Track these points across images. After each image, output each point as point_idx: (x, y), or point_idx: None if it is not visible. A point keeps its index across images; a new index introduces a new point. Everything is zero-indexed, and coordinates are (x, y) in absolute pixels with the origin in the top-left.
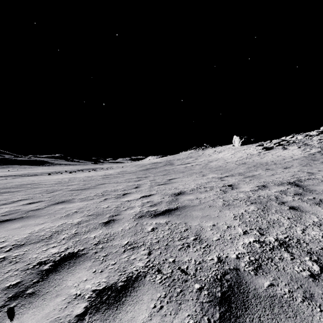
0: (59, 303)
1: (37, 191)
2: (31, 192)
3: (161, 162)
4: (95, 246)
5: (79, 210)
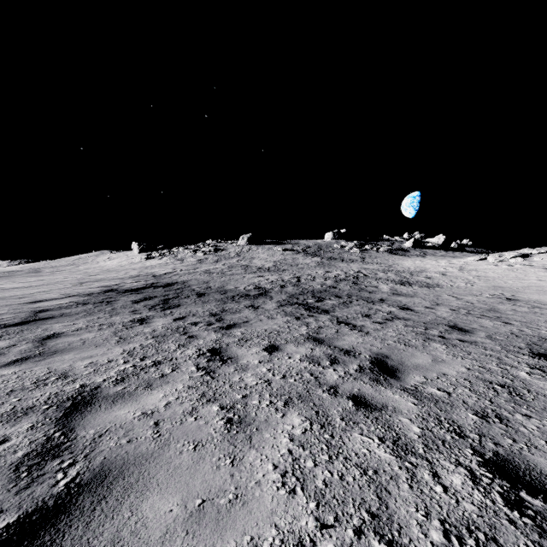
0: None
1: None
2: None
3: (21, 270)
4: None
5: None
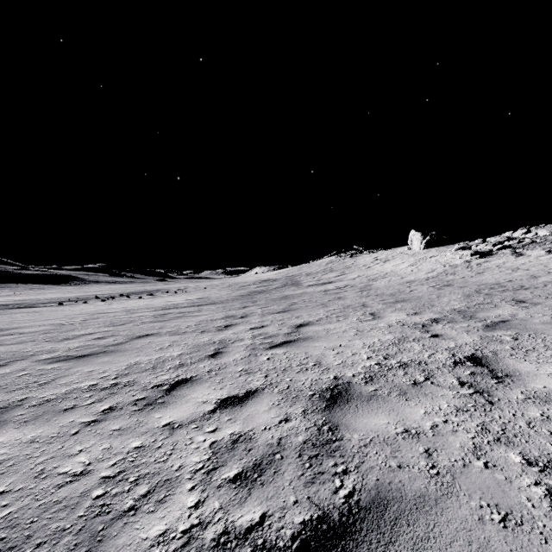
0: None
1: None
2: None
3: (276, 279)
4: None
5: None
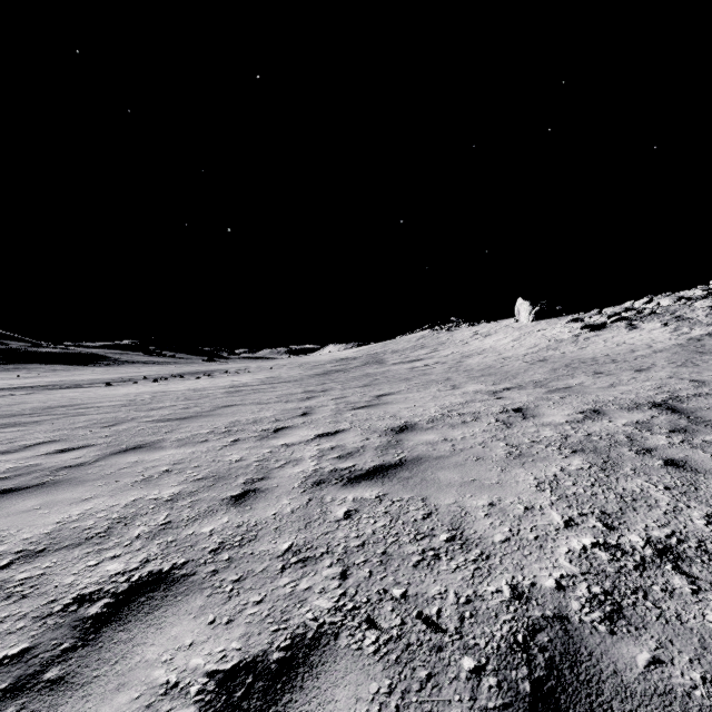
0: (125, 707)
1: (80, 423)
2: (66, 425)
3: (356, 357)
4: (213, 555)
5: (175, 466)
